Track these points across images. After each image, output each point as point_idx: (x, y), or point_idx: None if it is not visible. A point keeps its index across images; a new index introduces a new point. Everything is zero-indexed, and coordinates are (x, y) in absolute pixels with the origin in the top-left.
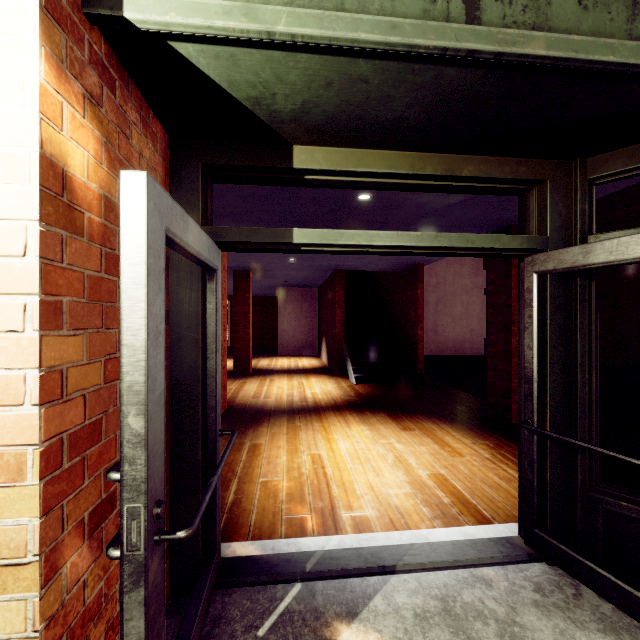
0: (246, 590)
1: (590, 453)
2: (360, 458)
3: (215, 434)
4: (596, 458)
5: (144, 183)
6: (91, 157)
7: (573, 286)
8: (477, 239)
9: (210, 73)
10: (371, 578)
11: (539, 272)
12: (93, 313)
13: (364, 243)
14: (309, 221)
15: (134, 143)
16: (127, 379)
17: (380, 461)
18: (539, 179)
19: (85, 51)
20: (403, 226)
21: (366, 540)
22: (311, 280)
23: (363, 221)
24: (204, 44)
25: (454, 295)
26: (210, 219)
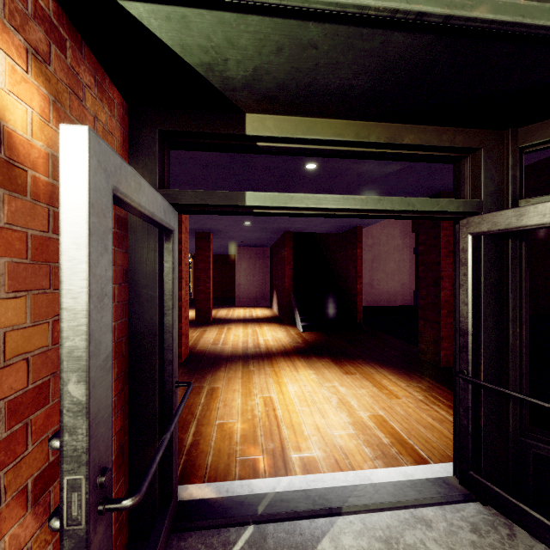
0: (201, 534)
1: (521, 401)
2: (307, 400)
3: (172, 386)
4: (526, 405)
5: (85, 138)
6: (36, 114)
7: (505, 246)
8: (417, 203)
9: (162, 36)
10: (319, 520)
11: (474, 233)
12: (38, 274)
13: (312, 206)
14: (262, 188)
15: (88, 105)
16: (67, 344)
17: (325, 403)
18: (474, 147)
19: (28, 4)
20: (345, 193)
21: (314, 481)
22: (264, 241)
23: (310, 188)
24: (154, 4)
25: (387, 254)
26: (167, 183)
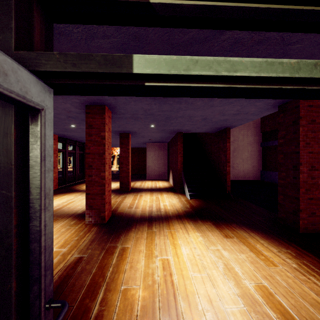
0: None
1: None
2: (198, 265)
3: (39, 311)
4: None
5: None
6: None
7: None
8: None
9: None
10: None
11: None
12: None
13: (224, 73)
14: (161, 97)
15: None
16: None
17: (213, 269)
18: None
19: None
20: (223, 100)
21: None
22: (164, 138)
23: None
24: None
25: (243, 147)
26: None
